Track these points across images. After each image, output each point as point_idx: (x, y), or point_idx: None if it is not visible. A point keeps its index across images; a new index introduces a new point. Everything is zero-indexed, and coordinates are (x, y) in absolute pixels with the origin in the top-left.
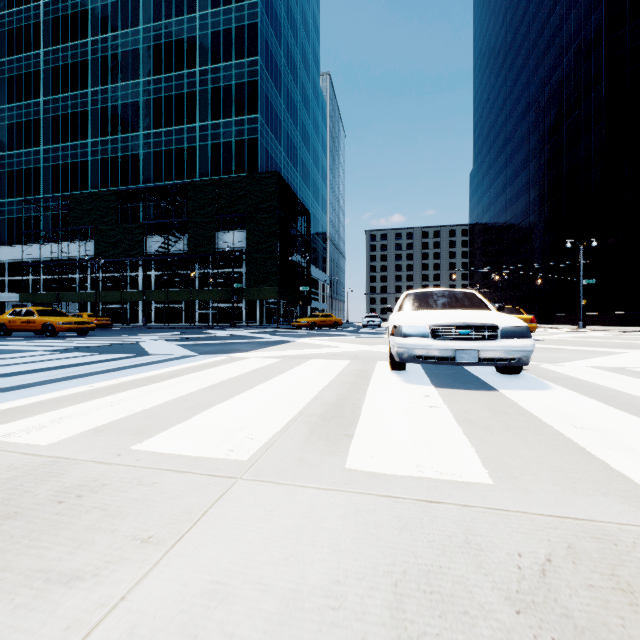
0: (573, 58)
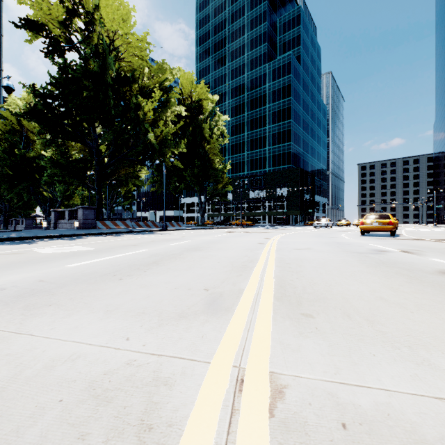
0: None
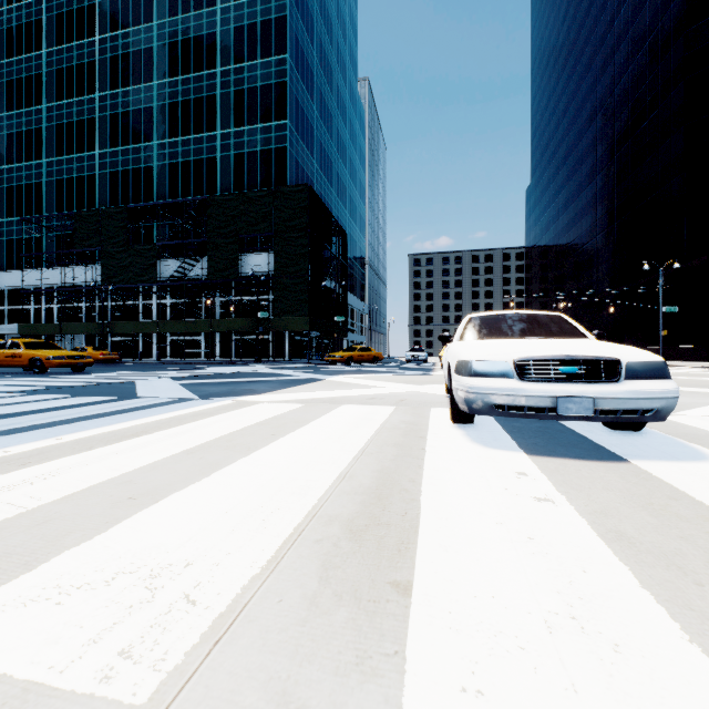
0: (648, 53)
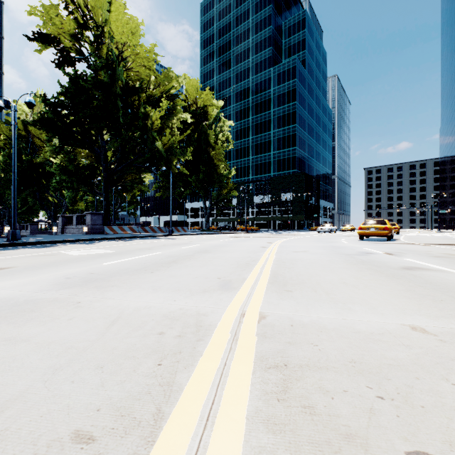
0: None
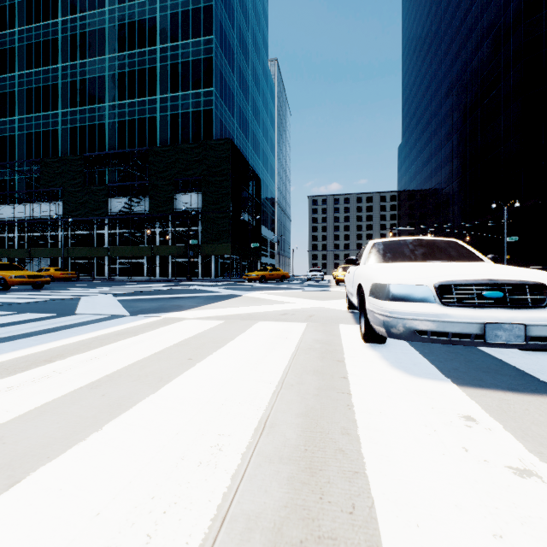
0: (493, 41)
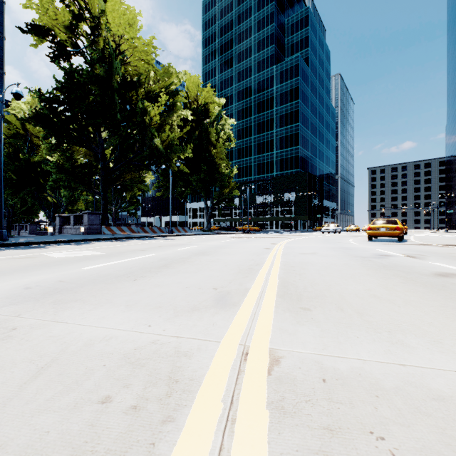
0: None
